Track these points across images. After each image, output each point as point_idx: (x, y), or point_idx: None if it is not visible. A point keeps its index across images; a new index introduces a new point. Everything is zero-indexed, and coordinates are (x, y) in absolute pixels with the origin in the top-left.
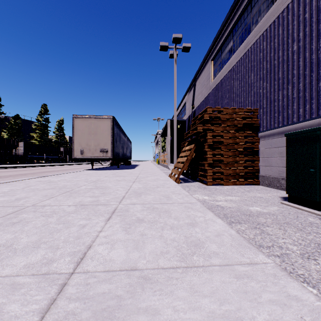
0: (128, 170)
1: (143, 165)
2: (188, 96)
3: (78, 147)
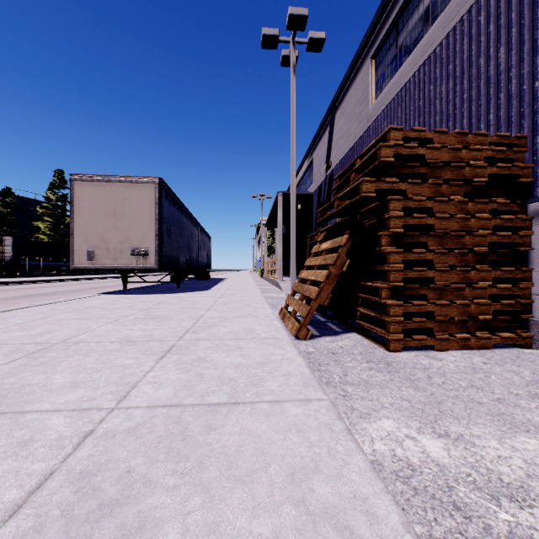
0: (193, 294)
1: (232, 279)
2: (319, 145)
3: (84, 245)
